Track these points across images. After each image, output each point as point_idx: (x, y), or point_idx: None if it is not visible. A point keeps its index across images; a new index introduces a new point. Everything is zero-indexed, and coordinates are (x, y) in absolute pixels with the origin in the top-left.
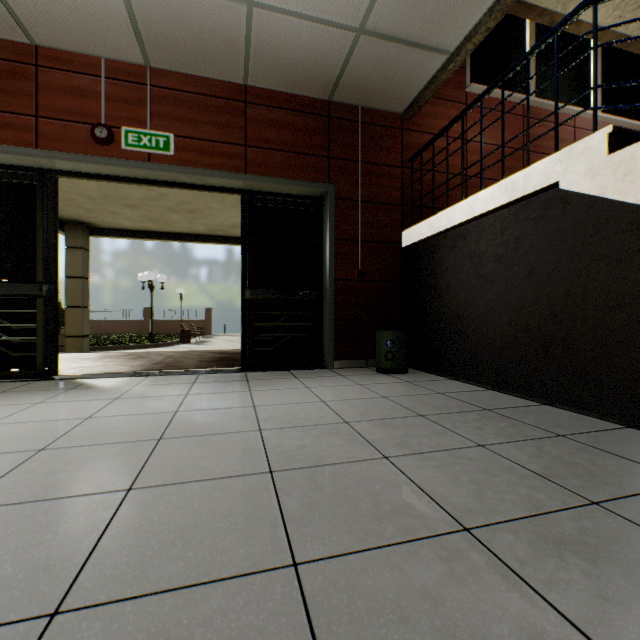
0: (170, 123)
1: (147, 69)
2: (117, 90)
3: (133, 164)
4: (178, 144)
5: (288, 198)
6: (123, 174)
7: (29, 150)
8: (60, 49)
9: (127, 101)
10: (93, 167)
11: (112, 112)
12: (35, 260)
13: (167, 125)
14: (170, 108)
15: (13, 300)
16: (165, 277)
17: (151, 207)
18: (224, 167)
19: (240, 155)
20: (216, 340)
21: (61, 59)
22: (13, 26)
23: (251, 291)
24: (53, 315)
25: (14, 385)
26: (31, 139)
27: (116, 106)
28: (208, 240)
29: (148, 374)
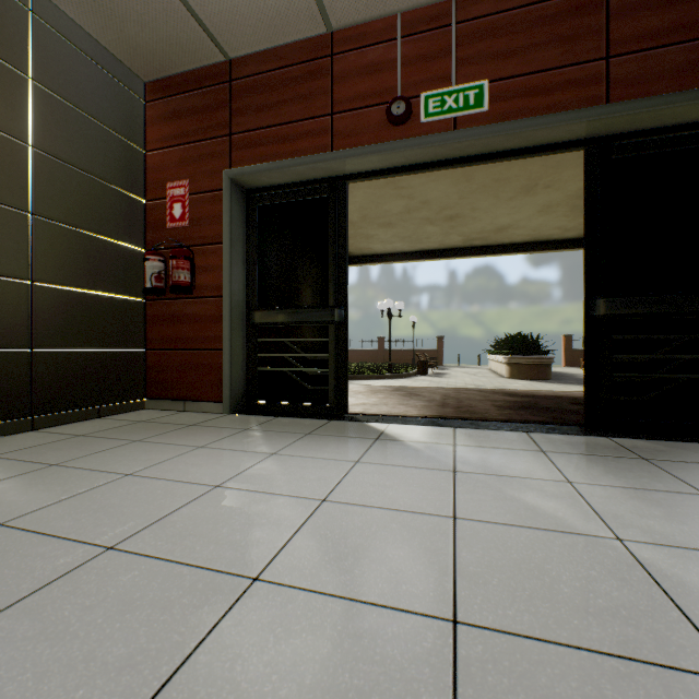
0: (482, 66)
1: (451, 3)
2: (414, 48)
3: (434, 139)
4: (494, 92)
5: (680, 132)
6: (417, 160)
7: (325, 155)
8: (353, 25)
9: (426, 58)
10: (386, 158)
11: (408, 79)
12: (326, 282)
13: (478, 70)
14: (482, 44)
15: (307, 328)
16: (402, 304)
17: (406, 222)
18: (567, 105)
19: (596, 77)
20: (453, 372)
21: (354, 37)
22: (313, 14)
23: (609, 301)
24: (343, 344)
25: (314, 424)
26: (326, 142)
27: (413, 70)
28: (460, 254)
29: (449, 423)
